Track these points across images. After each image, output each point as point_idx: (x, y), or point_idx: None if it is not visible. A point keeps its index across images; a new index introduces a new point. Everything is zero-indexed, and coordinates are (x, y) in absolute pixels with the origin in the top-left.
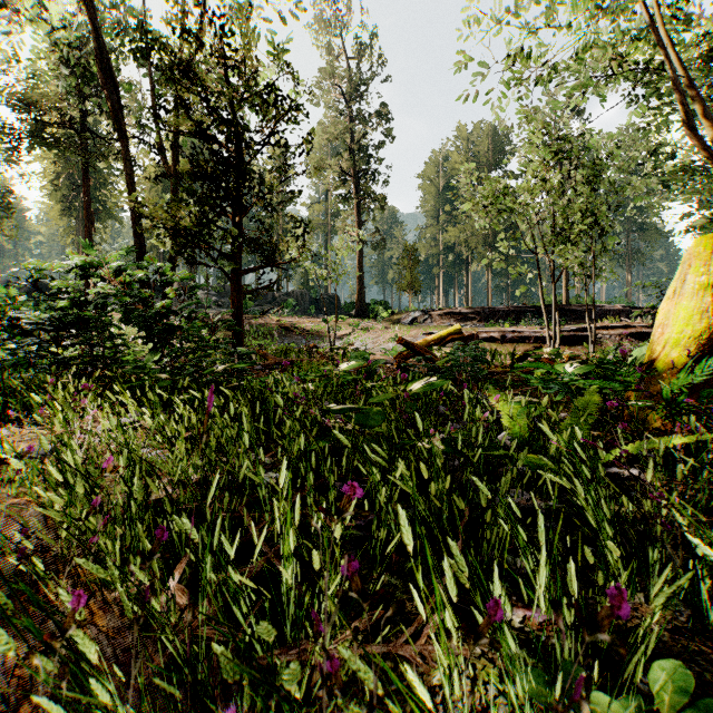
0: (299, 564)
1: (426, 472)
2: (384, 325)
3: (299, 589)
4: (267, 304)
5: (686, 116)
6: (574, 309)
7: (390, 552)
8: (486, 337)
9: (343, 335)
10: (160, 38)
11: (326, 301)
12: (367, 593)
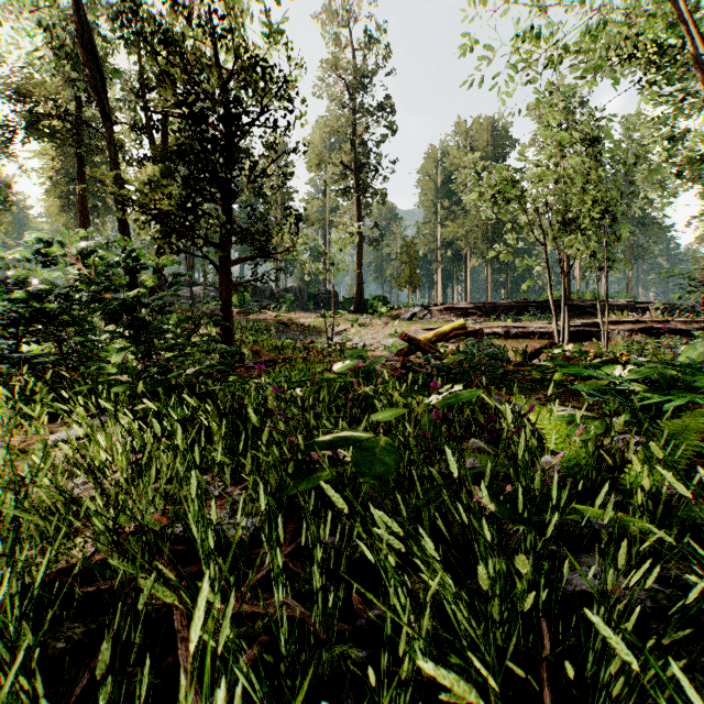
0: None
1: (484, 581)
2: (383, 321)
3: None
4: (266, 300)
5: None
6: (577, 304)
7: (413, 700)
8: (489, 332)
9: (342, 331)
10: (140, 4)
11: (325, 296)
12: None
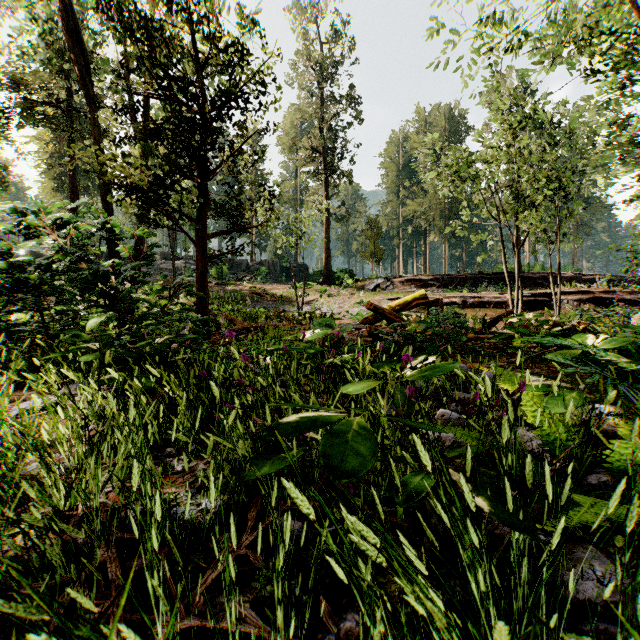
0: None
1: (497, 634)
2: (349, 291)
3: None
4: (242, 272)
5: None
6: (527, 276)
7: None
8: (447, 302)
9: (311, 301)
10: None
11: (296, 269)
12: None
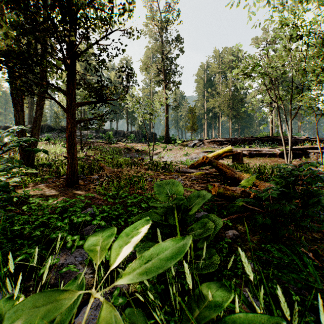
0: None
1: None
2: (179, 147)
3: None
4: (121, 137)
5: None
6: (280, 138)
7: None
8: None
9: (158, 153)
10: None
11: (150, 135)
12: None
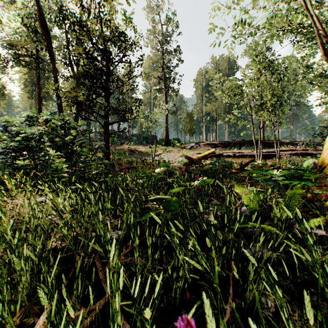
0: (127, 300)
1: (208, 243)
2: (178, 149)
3: (125, 325)
4: (123, 140)
5: (324, 48)
6: (267, 141)
7: (185, 290)
8: (226, 155)
9: (158, 154)
10: (68, 8)
11: (151, 138)
12: (171, 326)
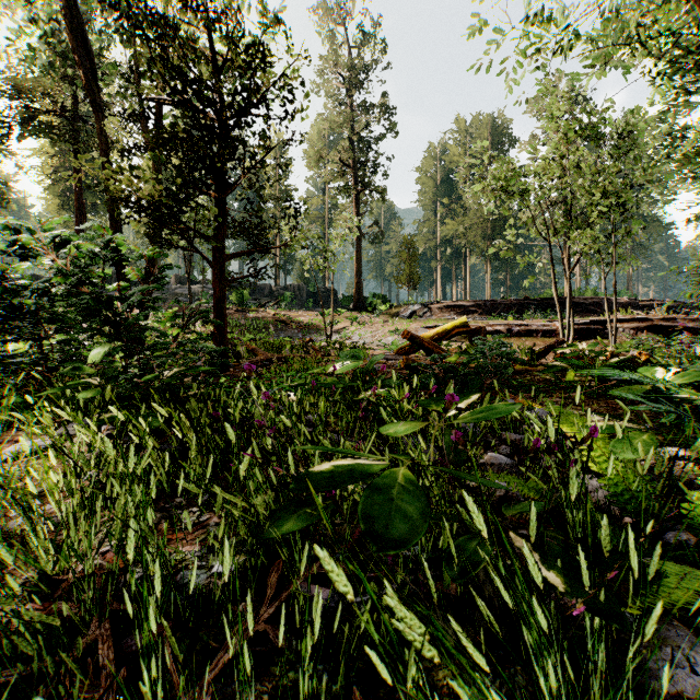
0: None
1: None
2: (383, 319)
3: None
4: (265, 298)
5: None
6: (578, 301)
7: None
8: (491, 330)
9: (341, 329)
10: None
11: (324, 294)
12: None
